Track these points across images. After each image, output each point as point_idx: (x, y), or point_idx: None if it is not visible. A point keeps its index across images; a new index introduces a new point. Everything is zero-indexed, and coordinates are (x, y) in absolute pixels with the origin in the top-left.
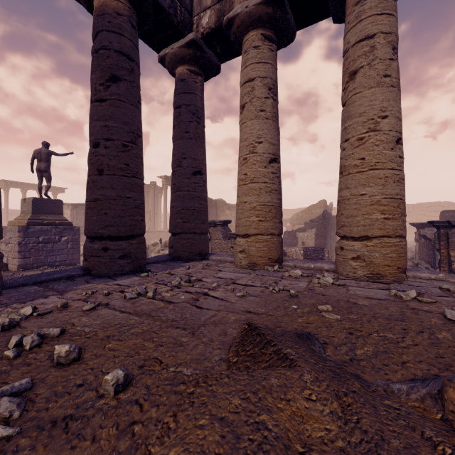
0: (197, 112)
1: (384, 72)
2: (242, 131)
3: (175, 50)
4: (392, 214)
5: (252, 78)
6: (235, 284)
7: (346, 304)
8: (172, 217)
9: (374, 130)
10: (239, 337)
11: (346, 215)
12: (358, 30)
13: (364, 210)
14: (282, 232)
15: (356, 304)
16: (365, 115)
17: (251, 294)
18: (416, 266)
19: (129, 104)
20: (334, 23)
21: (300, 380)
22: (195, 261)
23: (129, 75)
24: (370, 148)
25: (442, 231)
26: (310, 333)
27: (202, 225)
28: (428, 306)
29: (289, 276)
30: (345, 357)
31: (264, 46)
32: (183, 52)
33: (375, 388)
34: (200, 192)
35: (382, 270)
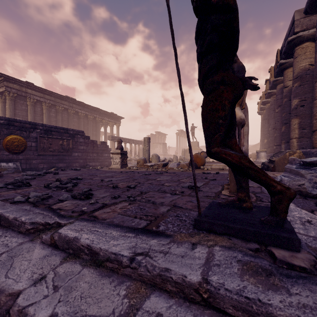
0: None
1: None
2: None
3: None
4: None
5: None
6: None
7: None
8: None
9: None
10: None
11: None
12: None
13: None
14: None
15: None
16: None
17: None
18: None
19: None
20: None
21: None
22: None
23: None
24: None
25: None
26: None
27: None
28: None
29: None
30: None
31: None
32: None
33: None
34: None
35: None
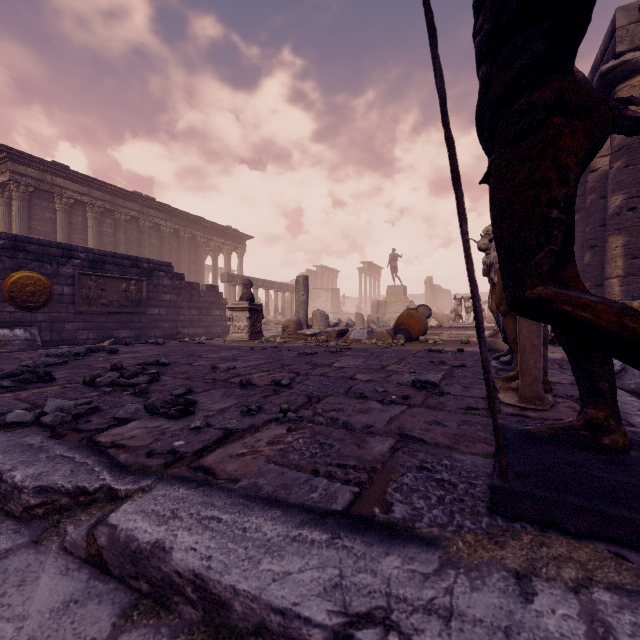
0: None
1: None
2: None
3: None
4: None
5: None
6: None
7: None
8: None
9: None
10: None
11: None
12: None
13: None
14: None
15: None
16: None
17: None
18: None
19: None
20: None
21: None
22: None
23: None
24: None
25: None
26: None
27: None
28: None
29: None
30: None
31: None
32: None
33: None
34: None
35: None
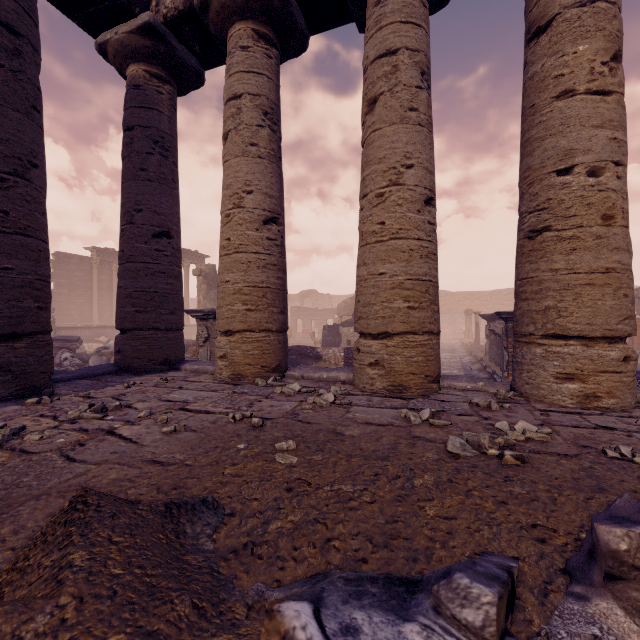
0: (162, 140)
1: (409, 103)
2: (225, 173)
3: (122, 37)
4: (419, 302)
5: (238, 94)
6: (183, 410)
7: (325, 436)
8: (118, 303)
9: (396, 183)
10: (46, 524)
11: (363, 303)
12: (378, 40)
13: (383, 296)
14: (286, 326)
15: (340, 435)
16: (385, 162)
17: (190, 428)
18: (484, 370)
19: (8, 109)
20: (360, 32)
21: (14, 637)
22: (156, 373)
23: (9, 59)
24: (391, 208)
25: (510, 325)
26: (208, 498)
27: (170, 316)
28: (436, 432)
29: (282, 393)
30: (240, 539)
31: (256, 48)
32: (134, 41)
33: (233, 606)
34: (166, 265)
35: (405, 380)
